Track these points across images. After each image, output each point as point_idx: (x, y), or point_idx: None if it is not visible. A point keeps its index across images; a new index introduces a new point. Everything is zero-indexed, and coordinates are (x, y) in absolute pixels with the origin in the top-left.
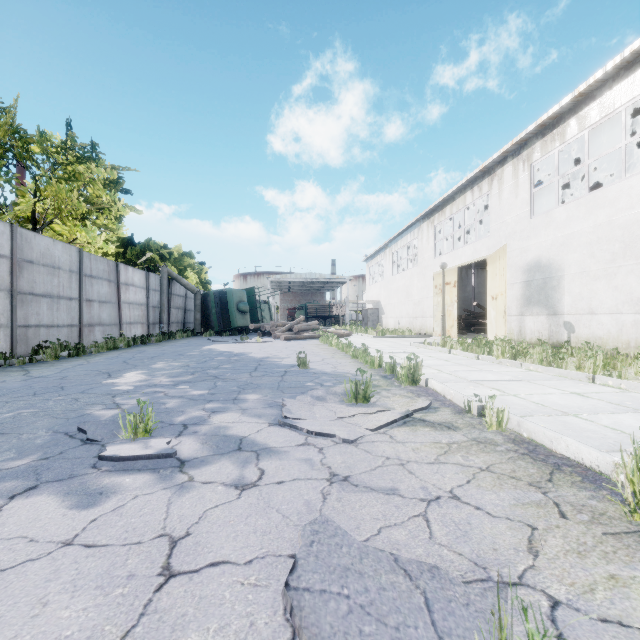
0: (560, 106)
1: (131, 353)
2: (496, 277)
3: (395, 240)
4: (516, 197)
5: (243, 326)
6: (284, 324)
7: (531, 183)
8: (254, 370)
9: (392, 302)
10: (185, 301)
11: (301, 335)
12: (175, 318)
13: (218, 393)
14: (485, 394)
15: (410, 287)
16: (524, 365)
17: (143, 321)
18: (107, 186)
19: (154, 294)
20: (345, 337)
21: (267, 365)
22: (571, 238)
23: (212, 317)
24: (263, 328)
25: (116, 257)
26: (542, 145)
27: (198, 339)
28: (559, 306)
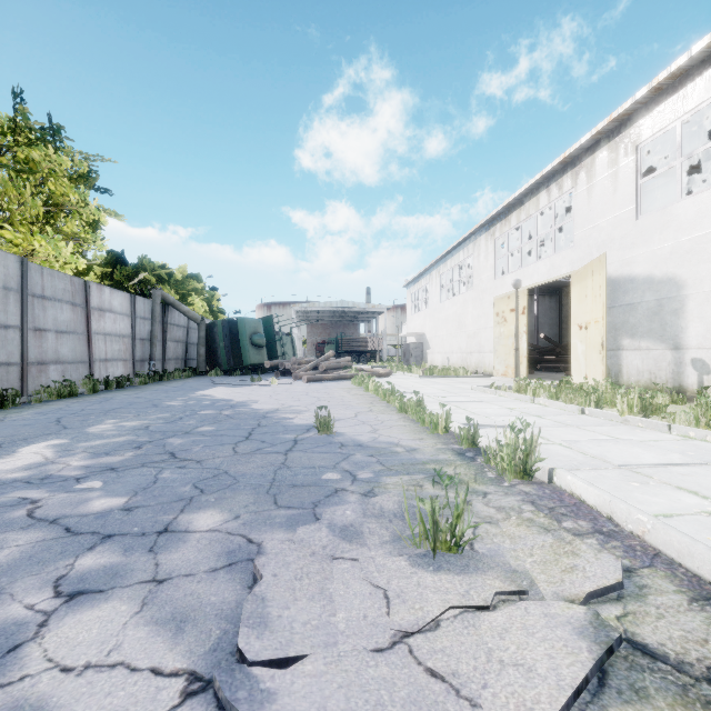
0: (689, 56)
1: (87, 403)
2: (586, 299)
3: (444, 259)
4: (614, 192)
5: (258, 363)
6: (308, 361)
7: (637, 171)
8: (245, 438)
9: (440, 334)
10: (187, 333)
11: (329, 375)
12: (173, 353)
13: (142, 507)
14: (686, 509)
15: (463, 316)
16: (676, 428)
17: (126, 357)
18: (74, 181)
19: (143, 323)
20: (384, 377)
21: (270, 426)
22: (704, 241)
23: (219, 352)
24: (282, 366)
25: (102, 278)
26: (656, 117)
27: (198, 380)
28: (684, 337)
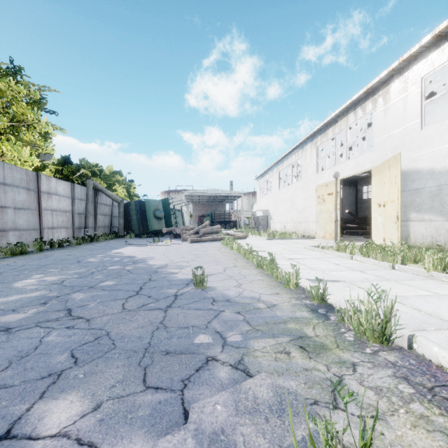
0: None
1: (30, 259)
2: (384, 186)
3: (281, 161)
4: (404, 111)
5: (159, 229)
6: (192, 228)
7: (422, 95)
8: (135, 293)
9: (279, 210)
10: (111, 209)
11: (205, 238)
12: (102, 223)
13: (2, 388)
14: None
15: (295, 198)
16: None
17: (68, 226)
18: (30, 104)
19: (80, 203)
20: (243, 239)
21: (158, 281)
22: None
23: (133, 222)
24: (174, 231)
25: (55, 173)
26: (436, 56)
27: (117, 241)
28: None
